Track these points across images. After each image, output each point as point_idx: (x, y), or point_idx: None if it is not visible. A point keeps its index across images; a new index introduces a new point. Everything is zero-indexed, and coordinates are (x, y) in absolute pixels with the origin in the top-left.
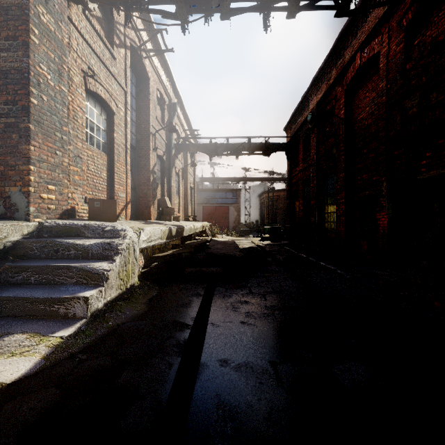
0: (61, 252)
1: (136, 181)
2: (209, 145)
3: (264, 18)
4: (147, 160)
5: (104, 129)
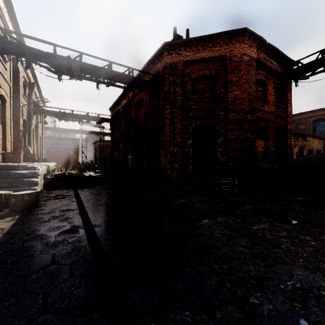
0: (11, 176)
1: None
2: (59, 113)
3: (97, 83)
4: (18, 123)
5: (0, 110)
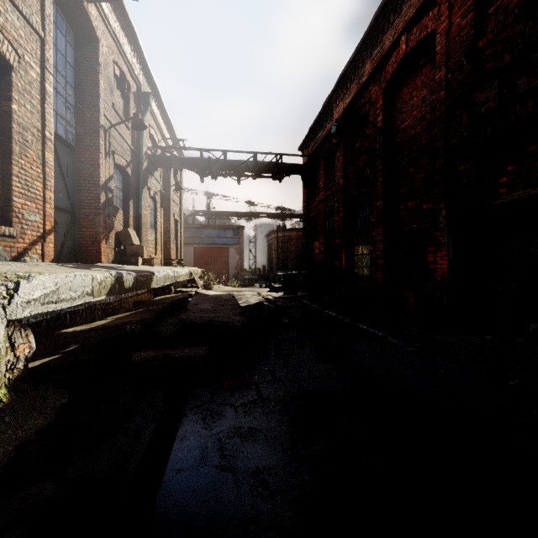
0: None
1: (75, 201)
2: (200, 160)
3: None
4: (95, 168)
5: None
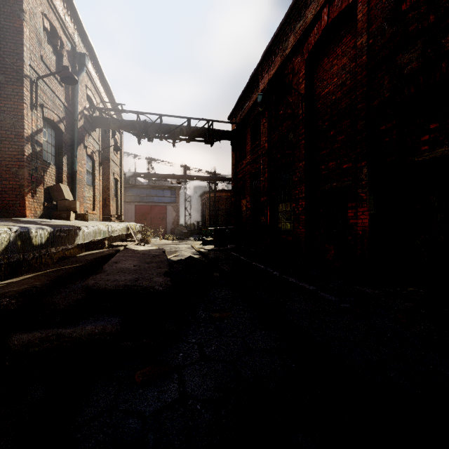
0: None
1: None
2: (136, 122)
3: None
4: (18, 118)
5: None
